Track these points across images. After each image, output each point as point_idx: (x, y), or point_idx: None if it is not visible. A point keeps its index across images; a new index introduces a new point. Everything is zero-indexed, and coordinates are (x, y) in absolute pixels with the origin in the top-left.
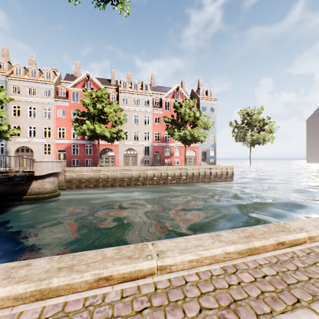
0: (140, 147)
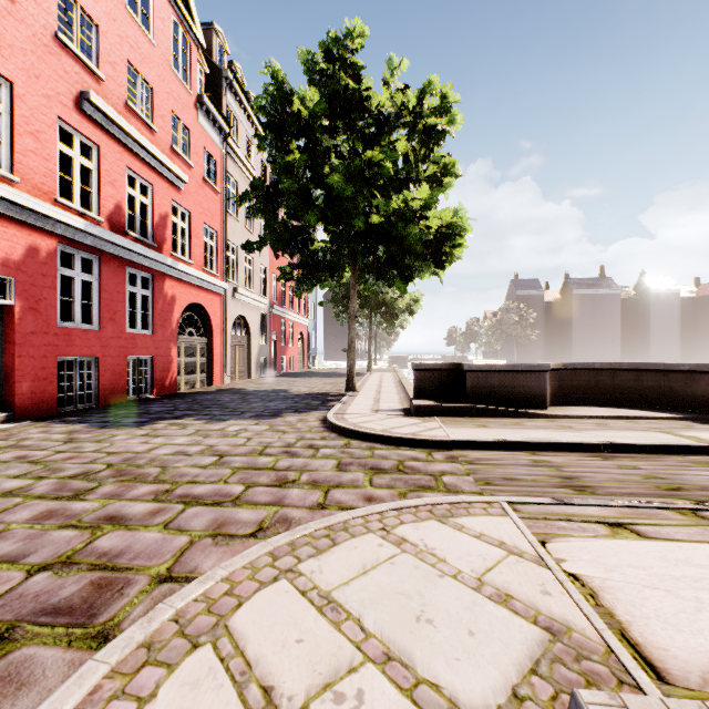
0: (255, 315)
